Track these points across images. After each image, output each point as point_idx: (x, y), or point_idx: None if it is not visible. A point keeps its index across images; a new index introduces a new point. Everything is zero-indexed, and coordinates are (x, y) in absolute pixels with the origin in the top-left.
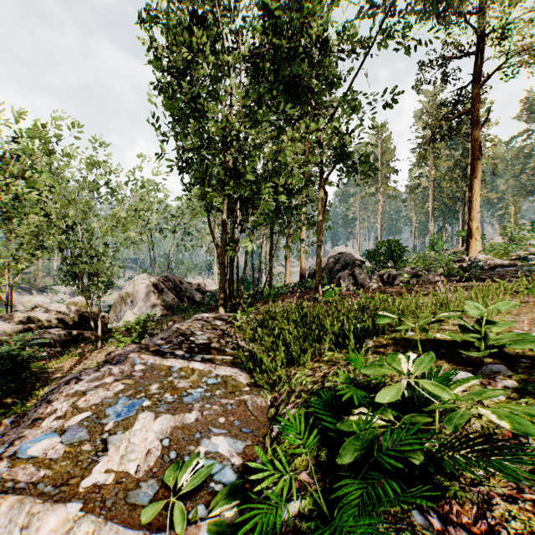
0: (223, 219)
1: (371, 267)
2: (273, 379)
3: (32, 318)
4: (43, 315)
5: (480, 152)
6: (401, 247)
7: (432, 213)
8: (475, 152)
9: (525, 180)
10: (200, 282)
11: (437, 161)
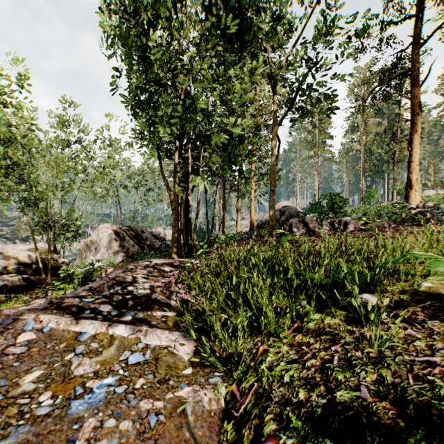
0: (176, 164)
1: (314, 217)
2: (229, 351)
3: None
4: None
5: (419, 108)
6: (342, 200)
7: (363, 173)
8: (414, 108)
9: (442, 145)
10: (160, 231)
11: (368, 128)
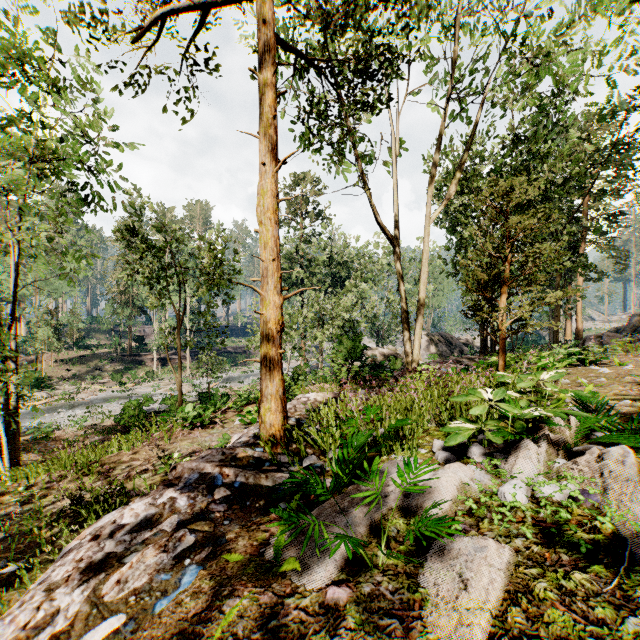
0: None
1: None
2: None
3: (373, 354)
4: (377, 353)
5: None
6: None
7: None
8: None
9: None
10: (468, 338)
11: None
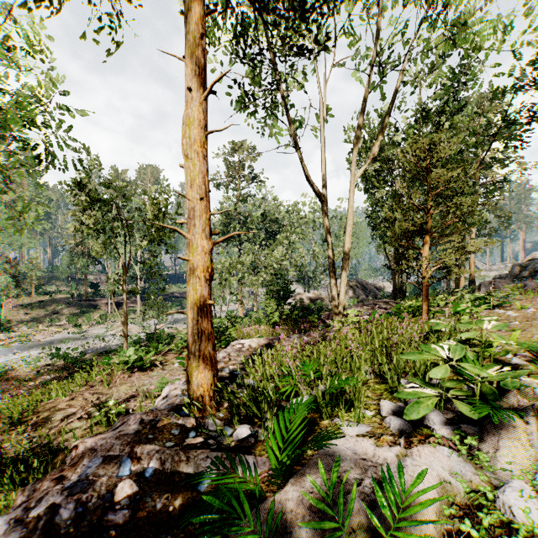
0: (394, 251)
1: None
2: None
3: (301, 298)
4: (305, 297)
5: None
6: None
7: None
8: None
9: None
10: (380, 284)
11: None
